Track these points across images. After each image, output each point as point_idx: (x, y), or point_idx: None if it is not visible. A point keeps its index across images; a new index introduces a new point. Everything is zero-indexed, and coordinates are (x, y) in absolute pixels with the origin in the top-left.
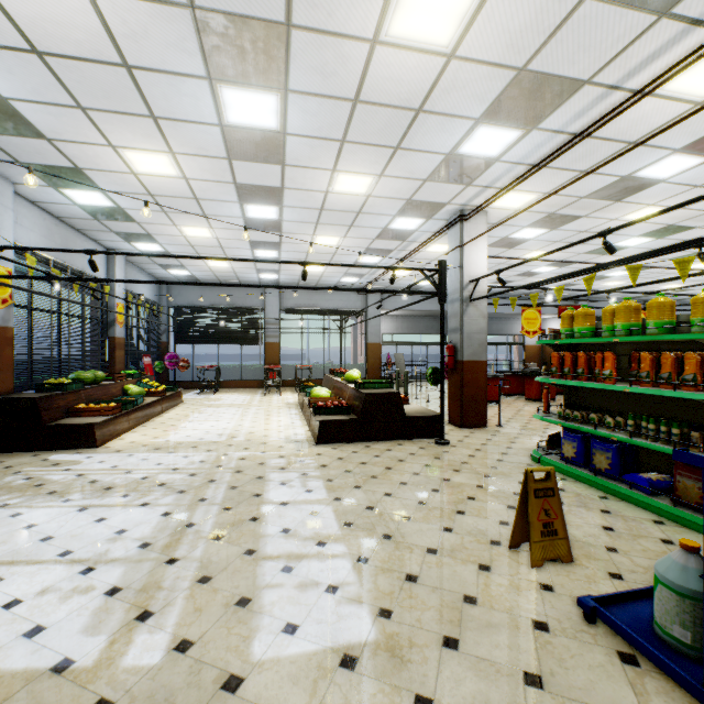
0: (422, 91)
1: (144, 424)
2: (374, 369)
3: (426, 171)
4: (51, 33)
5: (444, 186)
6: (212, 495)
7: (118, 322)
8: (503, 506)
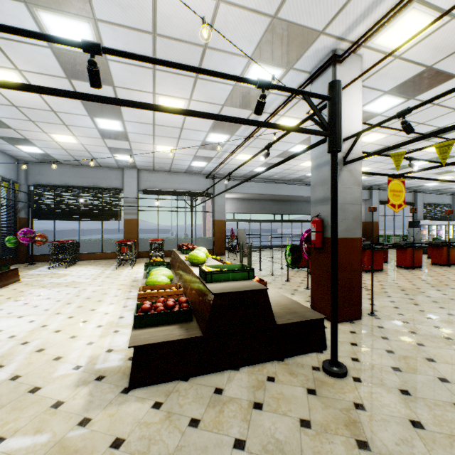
0: None
1: None
2: (220, 241)
3: None
4: None
5: None
6: None
7: None
8: None
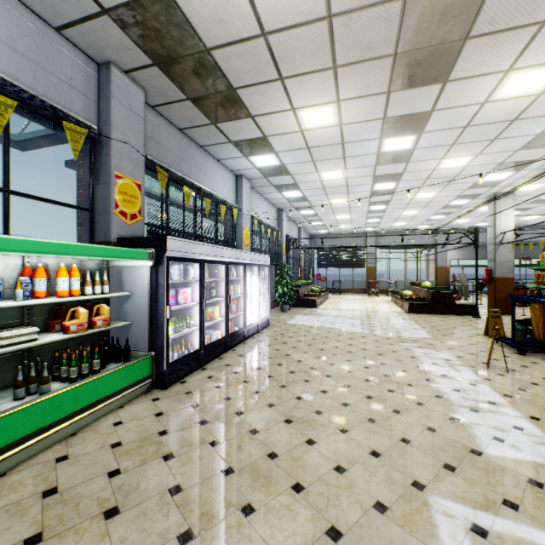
0: (456, 173)
1: (323, 303)
2: (442, 284)
3: (465, 187)
4: (330, 185)
5: (478, 189)
6: (372, 320)
7: (302, 259)
8: None
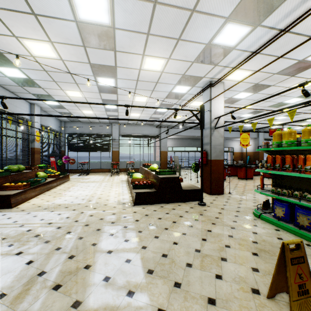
0: None
1: (45, 192)
2: (164, 163)
3: (194, 55)
4: None
5: (203, 66)
6: (65, 244)
7: (36, 140)
8: (249, 253)
